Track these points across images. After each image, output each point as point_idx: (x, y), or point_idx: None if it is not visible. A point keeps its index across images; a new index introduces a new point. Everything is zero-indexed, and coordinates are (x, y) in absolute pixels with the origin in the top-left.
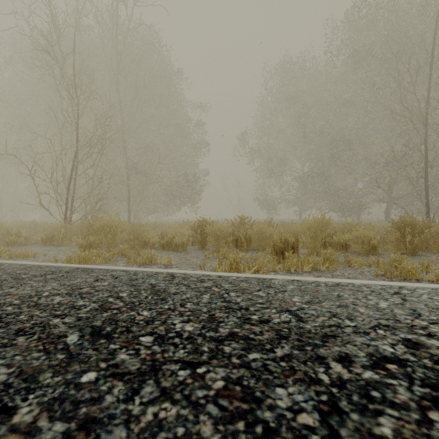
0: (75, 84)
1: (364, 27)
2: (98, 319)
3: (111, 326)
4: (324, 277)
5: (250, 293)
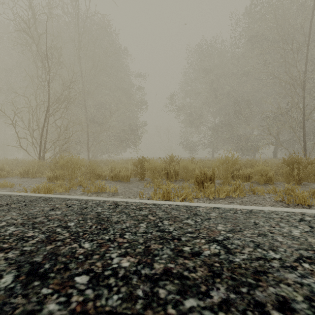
0: (47, 56)
1: (259, 19)
2: (40, 254)
3: (50, 262)
4: (236, 203)
5: (181, 221)
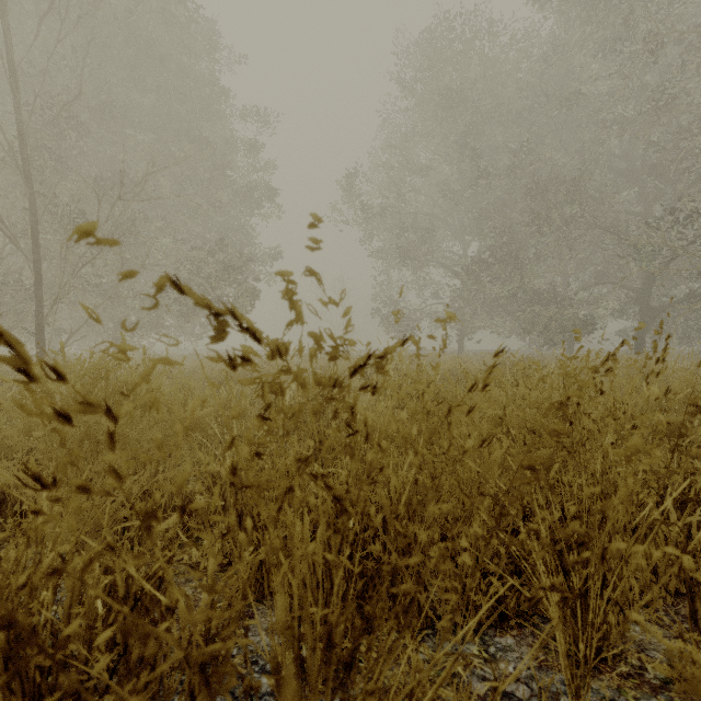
0: None
1: None
2: None
3: None
4: None
5: None
